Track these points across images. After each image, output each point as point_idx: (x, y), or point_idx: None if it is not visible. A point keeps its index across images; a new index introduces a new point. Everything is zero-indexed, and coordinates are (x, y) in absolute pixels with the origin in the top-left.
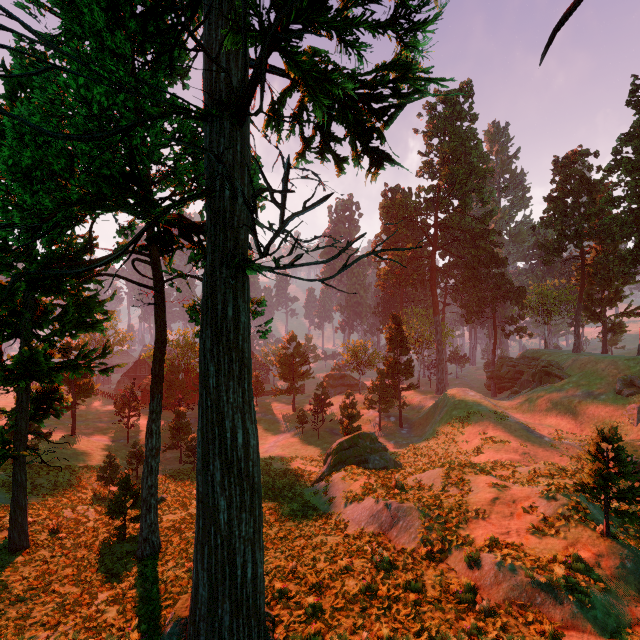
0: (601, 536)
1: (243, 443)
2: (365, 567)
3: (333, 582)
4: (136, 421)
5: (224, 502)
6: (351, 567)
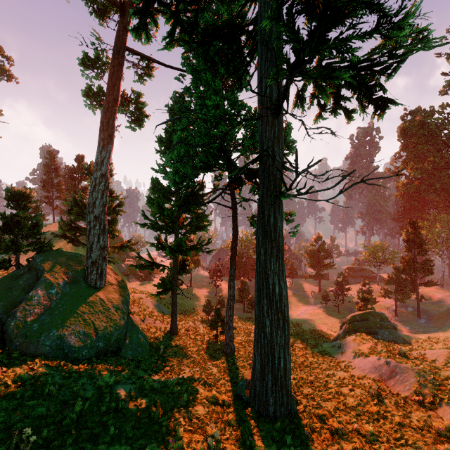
0: None
1: (278, 293)
2: (363, 394)
3: (338, 396)
4: (219, 284)
5: (268, 322)
6: (352, 391)
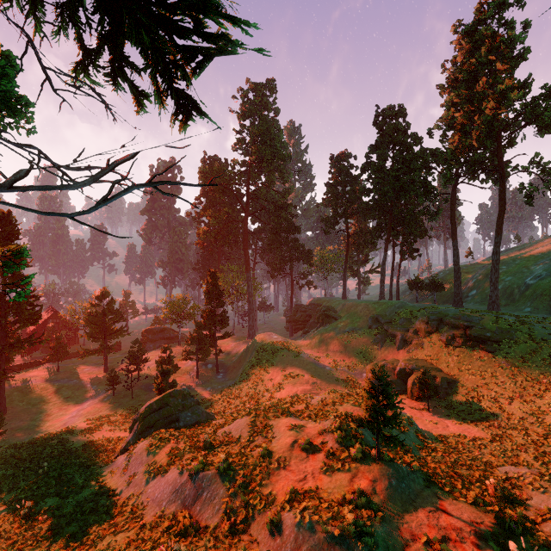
0: (374, 460)
1: None
2: None
3: None
4: None
5: None
6: None
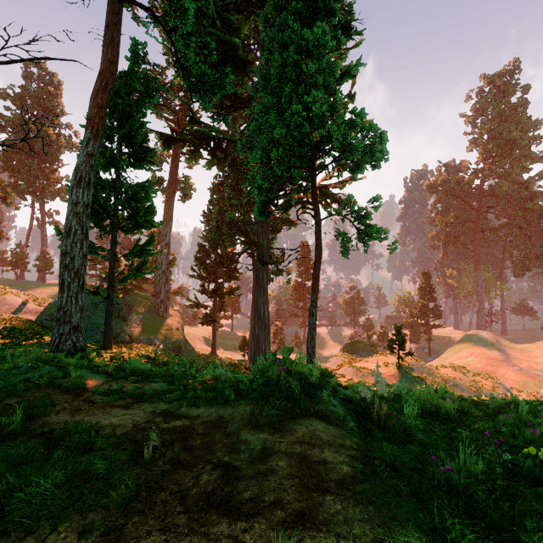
0: (397, 368)
1: (263, 312)
2: None
3: None
4: None
5: (258, 327)
6: None
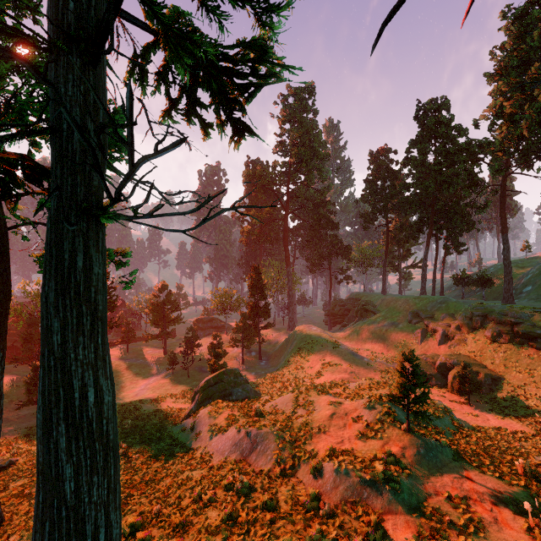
0: (404, 432)
1: (95, 401)
2: (227, 496)
3: (197, 517)
4: None
5: (71, 469)
6: (214, 498)
